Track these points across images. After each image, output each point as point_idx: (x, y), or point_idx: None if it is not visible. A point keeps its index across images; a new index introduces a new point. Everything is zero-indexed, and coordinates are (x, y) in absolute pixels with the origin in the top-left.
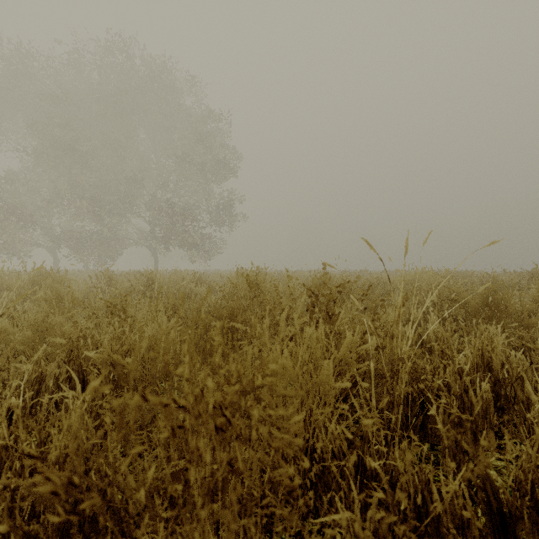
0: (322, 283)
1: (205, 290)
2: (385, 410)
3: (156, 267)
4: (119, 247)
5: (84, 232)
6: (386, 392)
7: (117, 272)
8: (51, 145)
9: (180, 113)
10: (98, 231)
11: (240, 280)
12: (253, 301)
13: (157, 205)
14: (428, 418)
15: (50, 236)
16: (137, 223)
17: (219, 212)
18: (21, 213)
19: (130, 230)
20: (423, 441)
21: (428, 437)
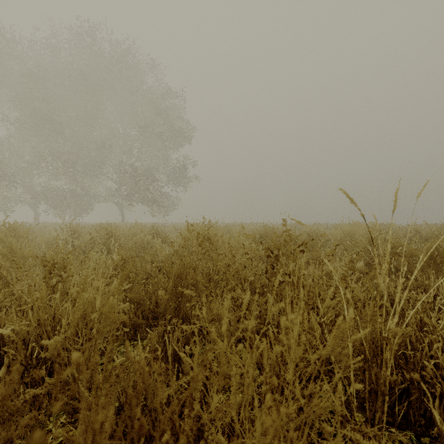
0: (267, 235)
1: (160, 242)
2: (367, 402)
3: (122, 220)
4: (90, 203)
5: (60, 191)
6: (368, 379)
7: (89, 224)
8: (31, 115)
9: (143, 90)
10: (72, 189)
11: (192, 232)
12: (205, 255)
13: (123, 167)
14: (410, 402)
15: (32, 193)
16: (107, 183)
17: (176, 174)
18: (5, 174)
19: (101, 189)
20: (404, 429)
21: (411, 425)
